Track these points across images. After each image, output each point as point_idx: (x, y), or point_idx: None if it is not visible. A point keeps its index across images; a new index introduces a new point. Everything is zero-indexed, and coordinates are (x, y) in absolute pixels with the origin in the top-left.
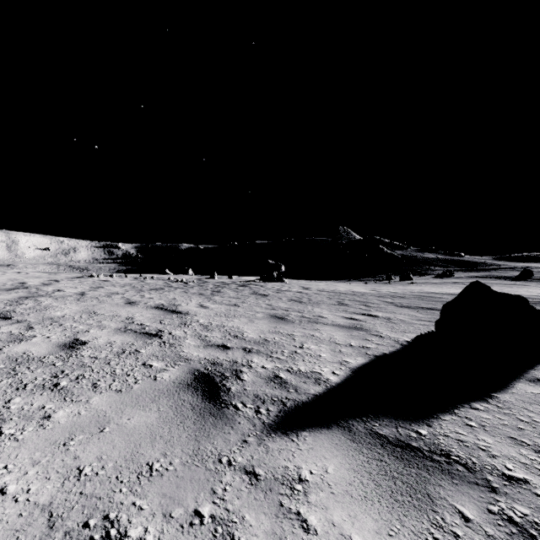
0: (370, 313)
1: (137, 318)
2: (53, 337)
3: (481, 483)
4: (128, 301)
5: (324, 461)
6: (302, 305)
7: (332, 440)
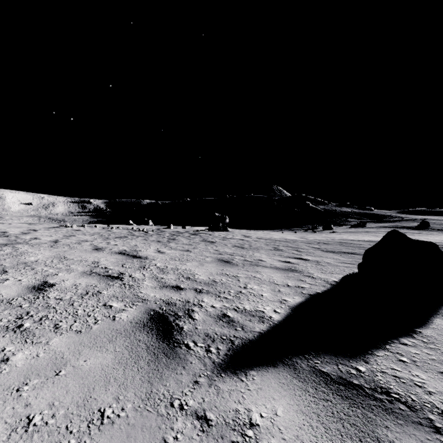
0: (302, 257)
1: (102, 262)
2: (24, 280)
3: (424, 423)
4: (95, 247)
5: (273, 403)
6: (244, 251)
7: (278, 379)
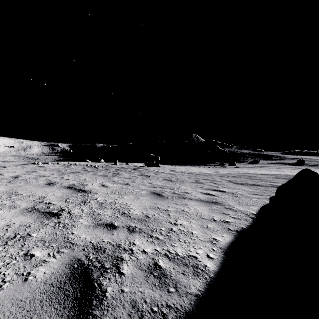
0: (219, 189)
1: (48, 197)
2: None
3: None
4: (49, 182)
5: None
6: (172, 184)
7: None
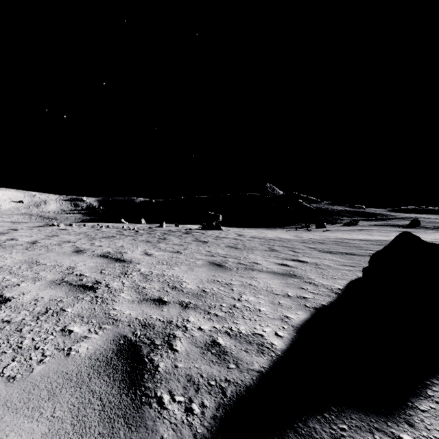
0: (299, 259)
1: (79, 268)
2: None
3: None
4: (76, 249)
5: None
6: (238, 252)
7: None
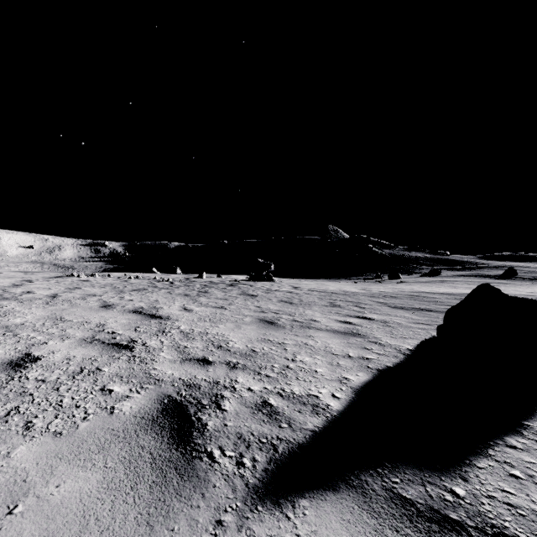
0: (365, 315)
1: (110, 325)
2: None
3: None
4: (104, 304)
5: None
6: (293, 307)
7: (341, 513)
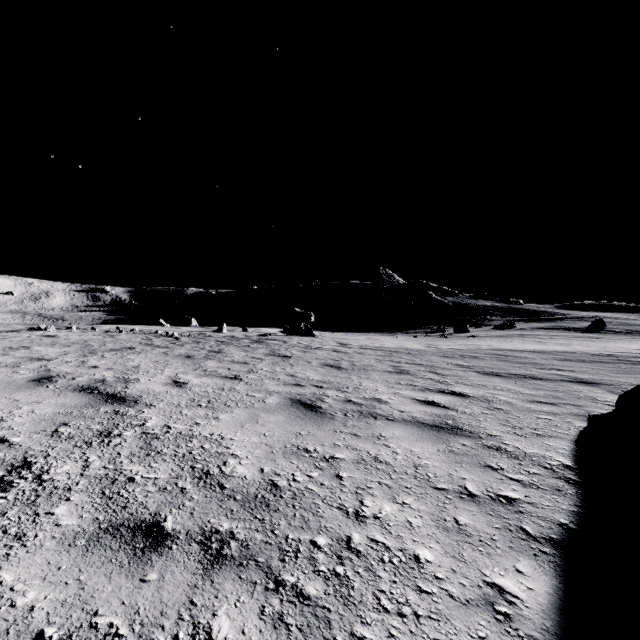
0: (451, 388)
1: (11, 421)
2: None
3: None
4: (41, 375)
5: None
6: (343, 375)
7: None
